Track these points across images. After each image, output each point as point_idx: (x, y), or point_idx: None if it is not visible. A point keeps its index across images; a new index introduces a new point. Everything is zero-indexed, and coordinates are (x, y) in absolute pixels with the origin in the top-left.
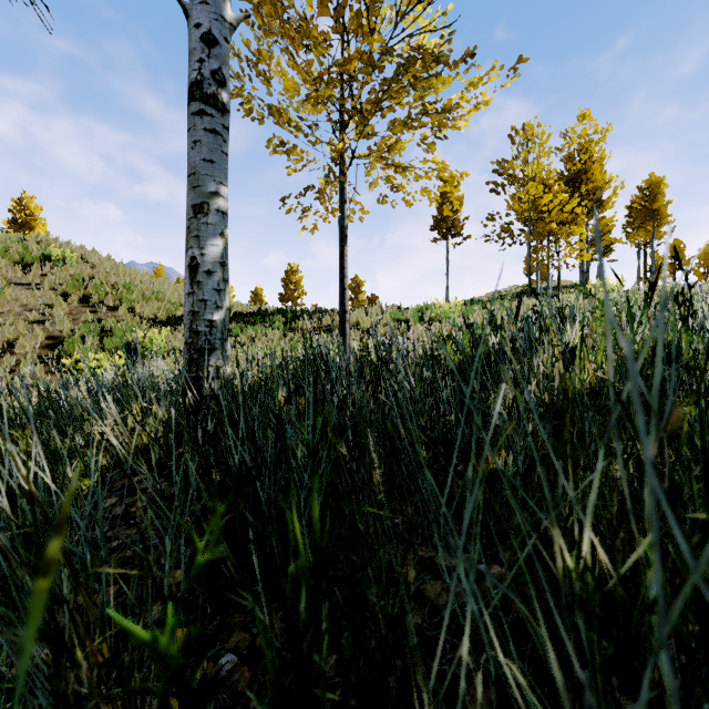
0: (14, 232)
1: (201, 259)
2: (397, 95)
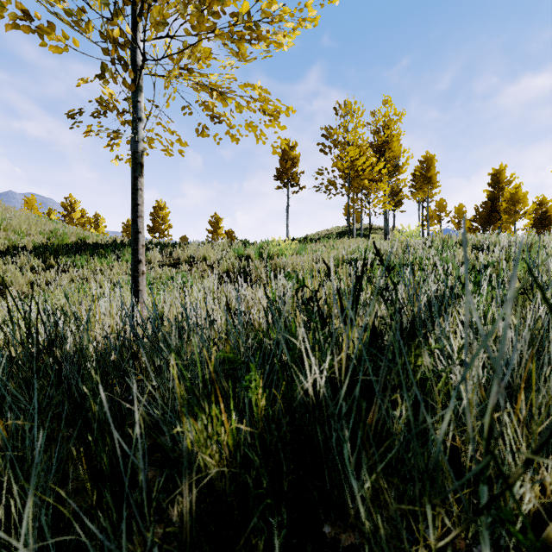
0: None
1: None
2: None
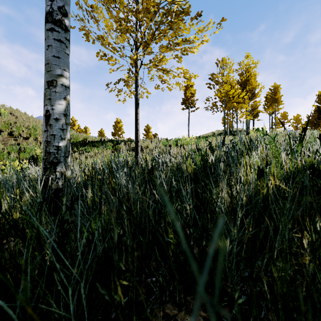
0: None
1: (51, 112)
2: (162, 31)
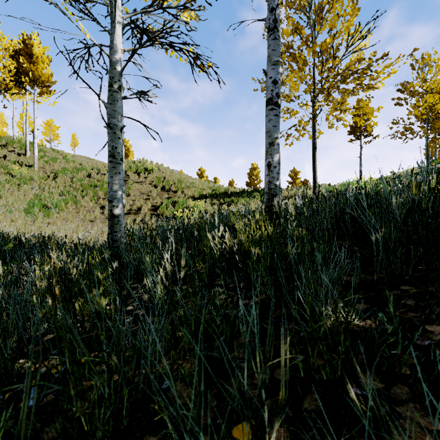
0: None
1: (272, 162)
2: (347, 84)
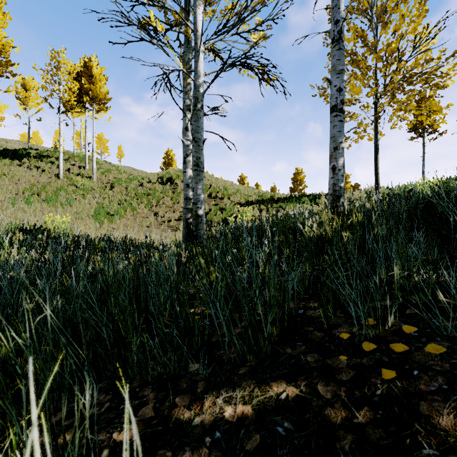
0: (165, 167)
1: (336, 165)
2: (414, 85)
